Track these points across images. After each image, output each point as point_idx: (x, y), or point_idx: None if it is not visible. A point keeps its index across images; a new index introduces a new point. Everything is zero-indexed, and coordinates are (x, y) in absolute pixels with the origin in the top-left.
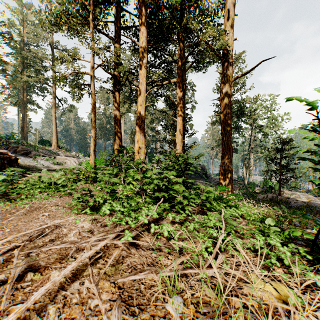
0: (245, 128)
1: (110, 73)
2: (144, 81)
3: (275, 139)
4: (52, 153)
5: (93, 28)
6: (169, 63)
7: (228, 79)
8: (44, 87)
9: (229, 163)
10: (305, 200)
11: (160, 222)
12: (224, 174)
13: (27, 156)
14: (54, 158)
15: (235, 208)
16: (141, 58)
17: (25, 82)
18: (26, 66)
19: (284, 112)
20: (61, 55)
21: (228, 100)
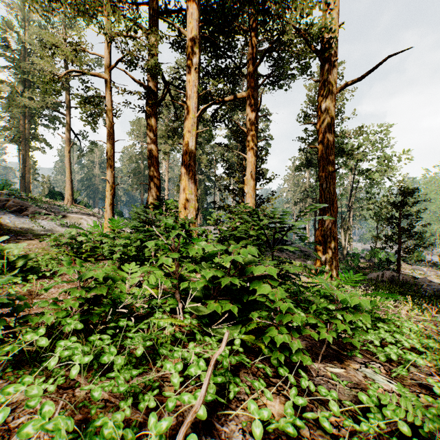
0: (345, 173)
1: (141, 82)
2: (195, 93)
3: (385, 190)
4: (63, 210)
5: (109, 0)
6: (235, 70)
7: (331, 88)
8: (55, 115)
9: (332, 225)
10: (435, 279)
11: (220, 428)
12: (324, 242)
13: (21, 214)
14: (63, 217)
15: (385, 325)
16: (189, 55)
17: (27, 109)
18: (28, 86)
19: (403, 149)
20: (52, 43)
21: (330, 123)
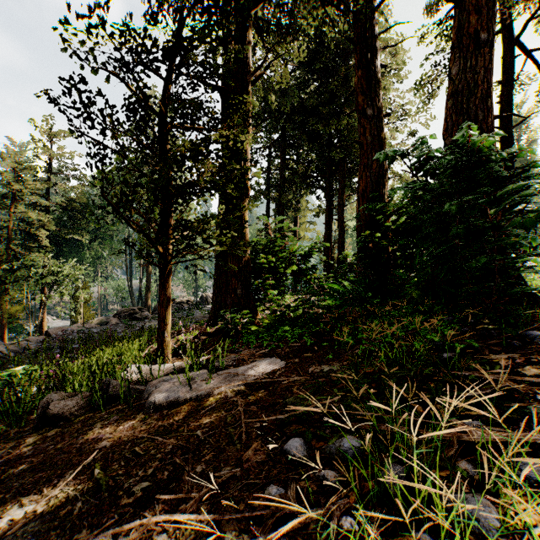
0: None
1: None
2: None
3: None
4: None
5: None
6: None
7: None
8: None
9: None
10: None
11: None
12: None
13: None
14: None
15: None
16: None
17: None
18: None
19: None
20: None
21: None
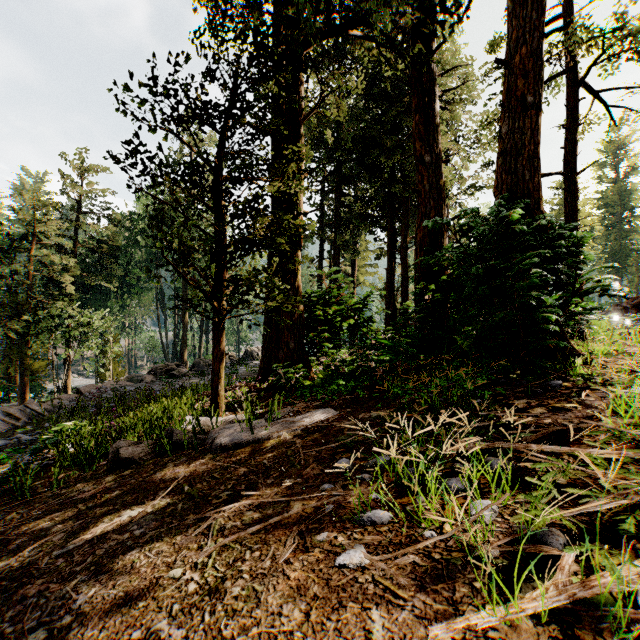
0: None
1: None
2: None
3: None
4: None
5: None
6: None
7: None
8: None
9: None
10: None
11: None
12: None
13: None
14: None
15: None
16: None
17: None
18: None
19: None
20: None
21: None
